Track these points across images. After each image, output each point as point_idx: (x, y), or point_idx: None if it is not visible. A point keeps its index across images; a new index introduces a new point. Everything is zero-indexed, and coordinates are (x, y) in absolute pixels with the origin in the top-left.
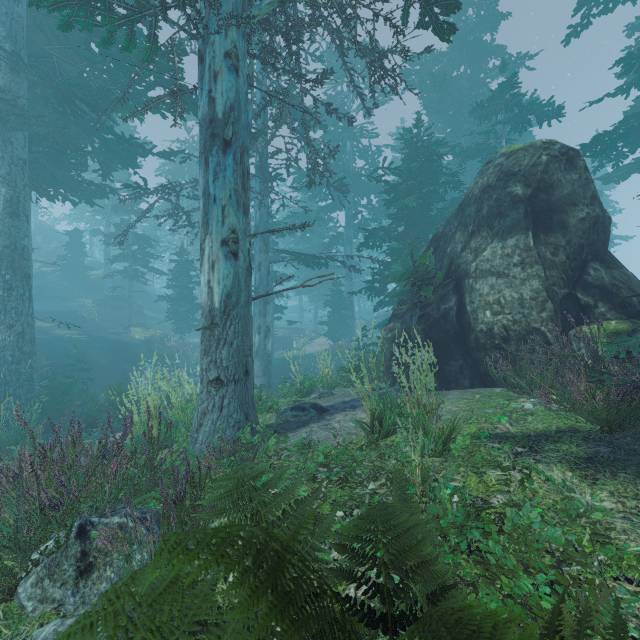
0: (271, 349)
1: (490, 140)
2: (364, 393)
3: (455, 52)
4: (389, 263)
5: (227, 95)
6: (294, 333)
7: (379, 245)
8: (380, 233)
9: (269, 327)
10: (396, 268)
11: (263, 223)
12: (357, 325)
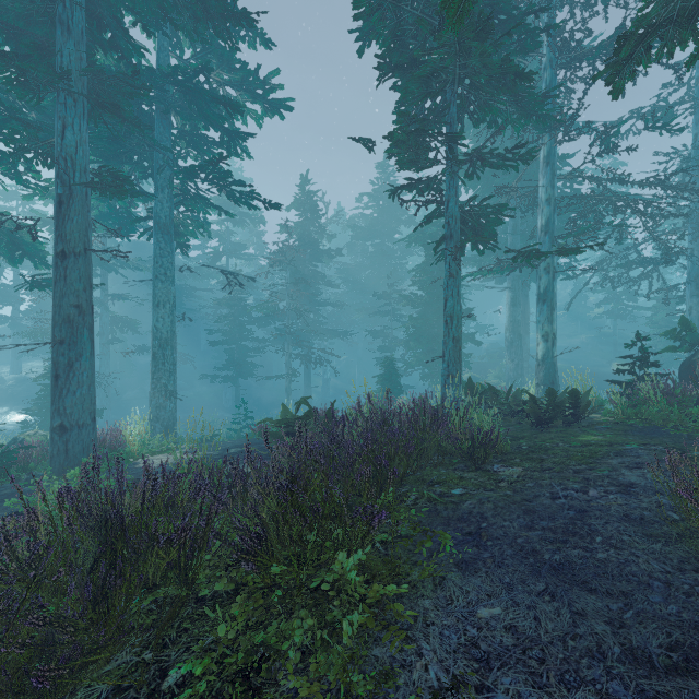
0: None
1: None
2: None
3: None
4: None
5: (542, 284)
6: None
7: None
8: None
9: None
10: None
11: (695, 269)
12: None
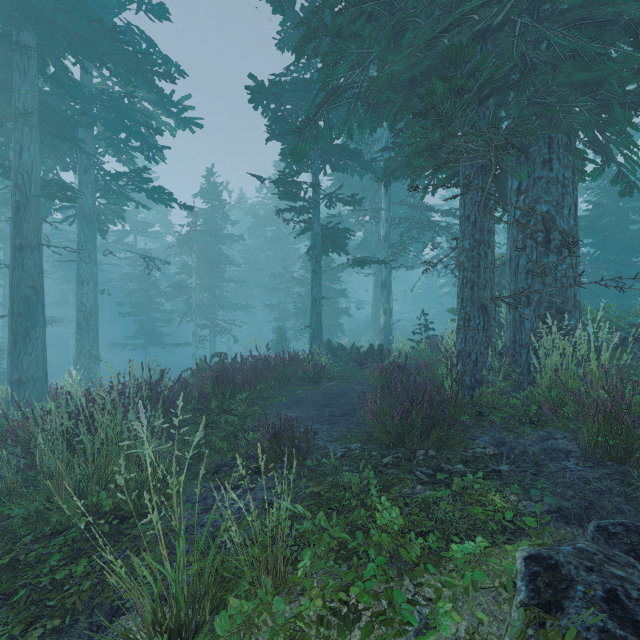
0: None
1: None
2: None
3: None
4: None
5: (383, 276)
6: None
7: None
8: None
9: None
10: None
11: None
12: None
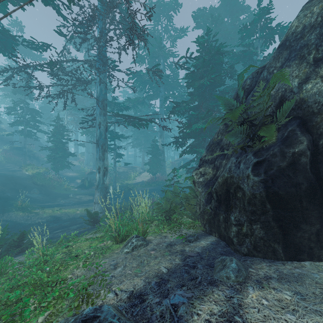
0: (114, 180)
1: (251, 49)
2: (182, 248)
3: (223, 8)
4: (190, 123)
5: None
6: (130, 169)
7: (182, 113)
8: (183, 104)
9: (107, 168)
10: (196, 126)
11: (102, 95)
12: (166, 165)
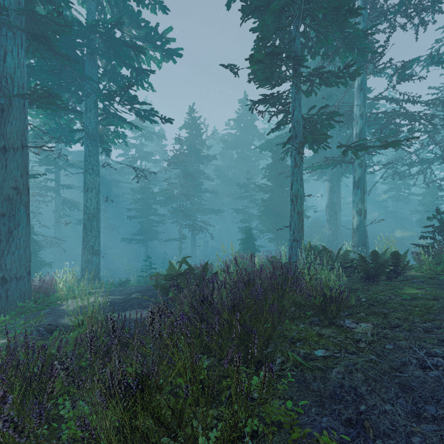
0: None
1: None
2: None
3: None
4: None
5: (357, 175)
6: None
7: None
8: None
9: None
10: None
11: None
12: None
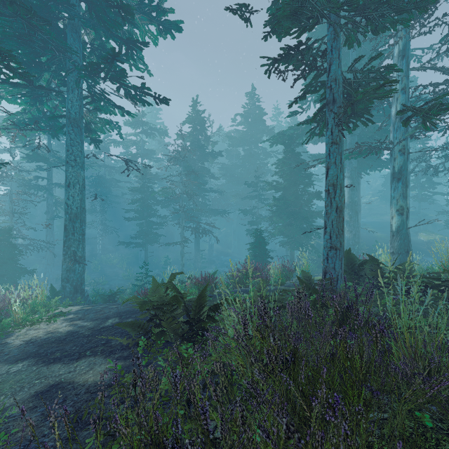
0: None
1: None
2: None
3: None
4: None
5: (397, 164)
6: None
7: None
8: None
9: None
10: None
11: None
12: None
